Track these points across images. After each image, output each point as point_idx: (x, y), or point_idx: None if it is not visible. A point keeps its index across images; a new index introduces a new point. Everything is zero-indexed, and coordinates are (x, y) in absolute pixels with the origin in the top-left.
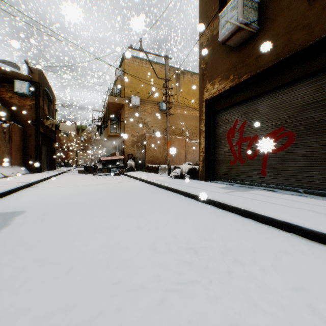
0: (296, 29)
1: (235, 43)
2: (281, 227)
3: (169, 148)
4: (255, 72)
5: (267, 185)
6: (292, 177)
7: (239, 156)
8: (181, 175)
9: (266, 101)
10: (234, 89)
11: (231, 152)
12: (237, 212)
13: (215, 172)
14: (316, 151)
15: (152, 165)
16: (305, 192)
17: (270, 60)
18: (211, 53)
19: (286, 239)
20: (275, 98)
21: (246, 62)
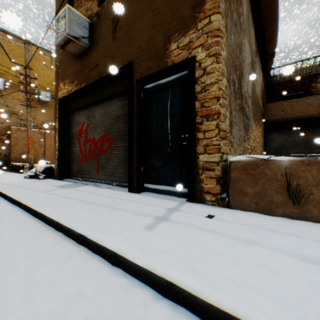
0: (108, 56)
1: (74, 51)
2: (41, 218)
3: (31, 145)
4: (89, 82)
5: (100, 181)
6: (112, 173)
7: (85, 156)
8: (35, 175)
9: (99, 109)
10: (77, 94)
11: (80, 151)
12: (27, 209)
13: (70, 170)
14: (122, 153)
15: (17, 164)
16: (117, 185)
17: (96, 76)
18: (63, 53)
19: (26, 228)
20: (104, 108)
21: (84, 71)
